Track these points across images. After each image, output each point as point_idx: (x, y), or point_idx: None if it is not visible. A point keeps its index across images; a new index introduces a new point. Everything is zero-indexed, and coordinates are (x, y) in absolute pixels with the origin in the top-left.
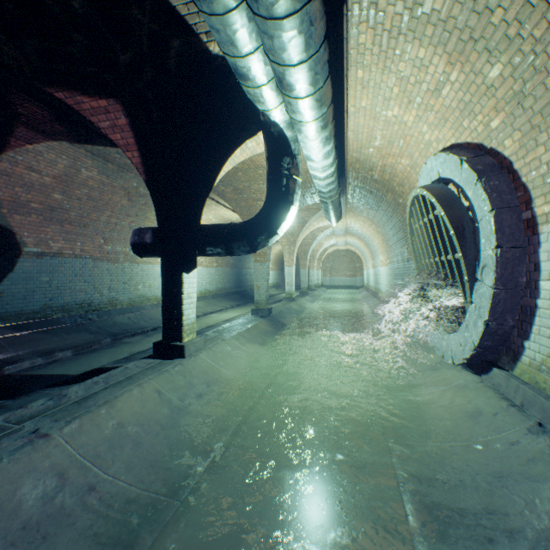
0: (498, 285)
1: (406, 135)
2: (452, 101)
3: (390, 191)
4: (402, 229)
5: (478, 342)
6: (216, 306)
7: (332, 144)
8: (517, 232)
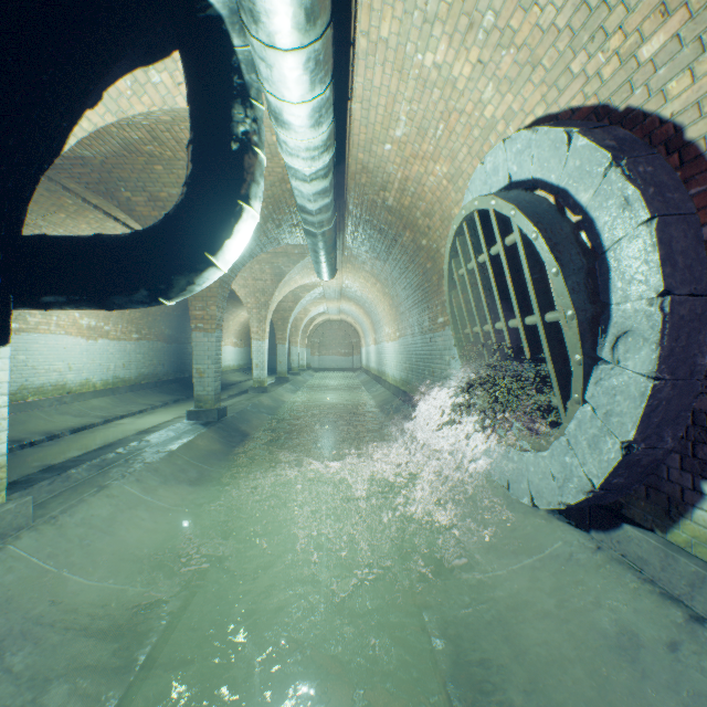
0: (664, 372)
1: (452, 111)
2: (560, 12)
3: (410, 226)
4: (423, 287)
5: (603, 479)
6: (134, 404)
7: (327, 90)
8: (697, 264)
